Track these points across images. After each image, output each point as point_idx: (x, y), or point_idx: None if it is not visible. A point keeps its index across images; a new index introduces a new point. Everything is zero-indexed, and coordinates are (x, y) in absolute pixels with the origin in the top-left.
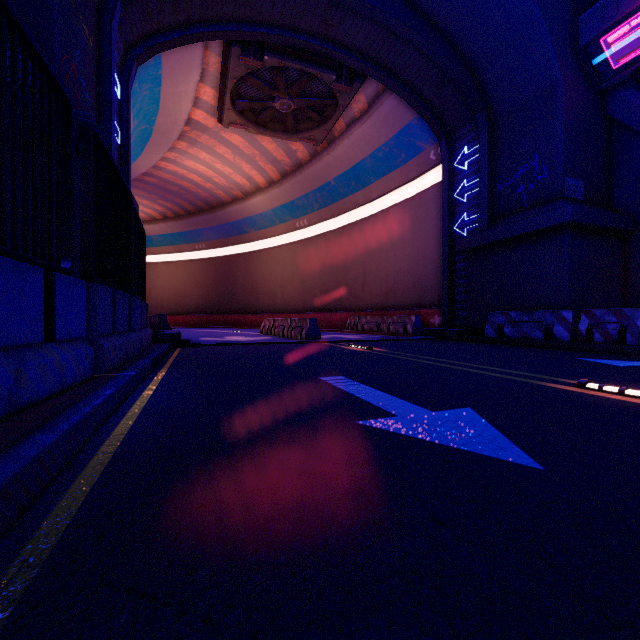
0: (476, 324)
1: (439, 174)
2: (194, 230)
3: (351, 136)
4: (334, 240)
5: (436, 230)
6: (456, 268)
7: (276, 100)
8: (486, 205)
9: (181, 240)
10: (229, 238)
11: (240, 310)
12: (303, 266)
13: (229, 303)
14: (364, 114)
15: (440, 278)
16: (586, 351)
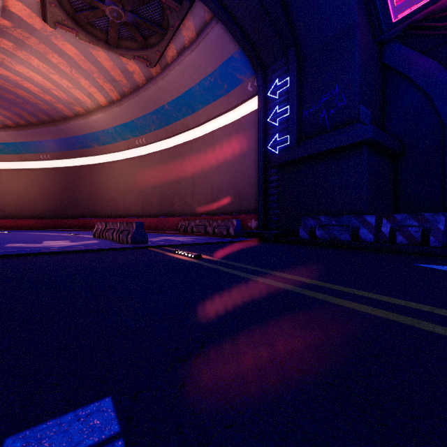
0: (287, 227)
1: (254, 104)
2: (38, 141)
3: (182, 63)
4: (168, 157)
5: (252, 150)
6: (269, 180)
7: (105, 5)
8: (295, 127)
9: (24, 149)
10: (74, 151)
11: (85, 215)
12: (142, 178)
13: (74, 208)
14: (193, 43)
15: (255, 189)
16: (395, 252)
